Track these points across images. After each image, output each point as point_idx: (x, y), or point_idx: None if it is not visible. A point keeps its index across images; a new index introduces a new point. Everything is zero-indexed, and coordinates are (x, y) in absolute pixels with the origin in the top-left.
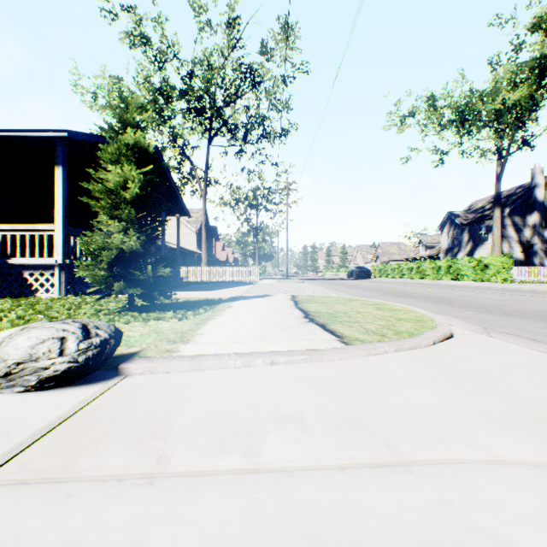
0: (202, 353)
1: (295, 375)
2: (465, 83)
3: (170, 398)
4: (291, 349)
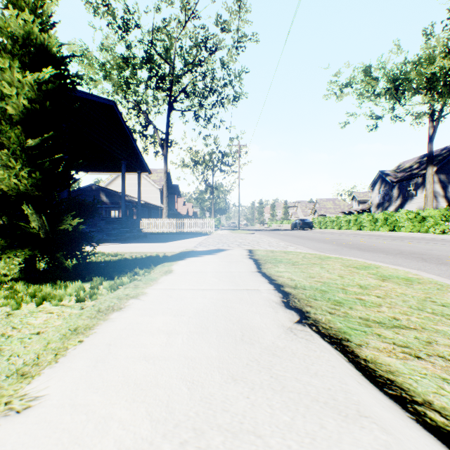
0: None
1: None
2: (400, 53)
3: None
4: None
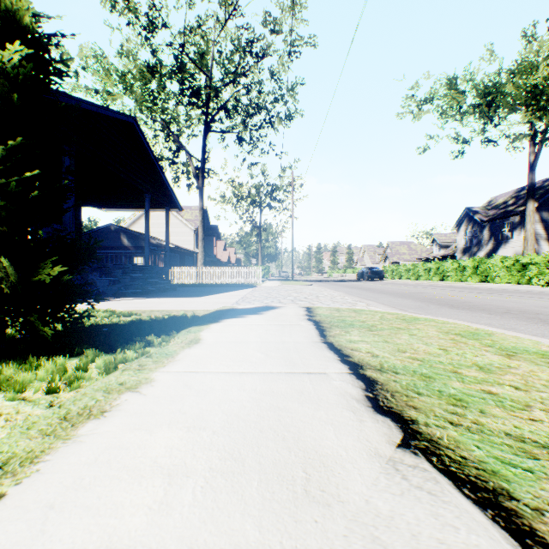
0: None
1: None
2: (493, 60)
3: None
4: None
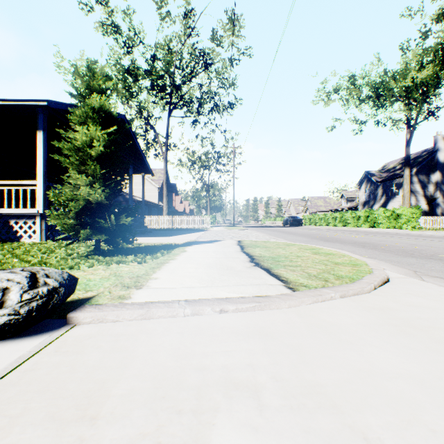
0: (153, 300)
1: (244, 326)
2: (380, 65)
3: (112, 356)
4: (239, 295)
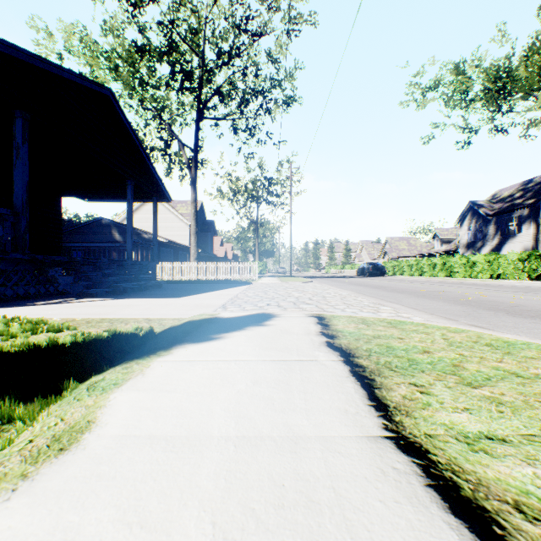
0: None
1: None
2: (505, 42)
3: None
4: None
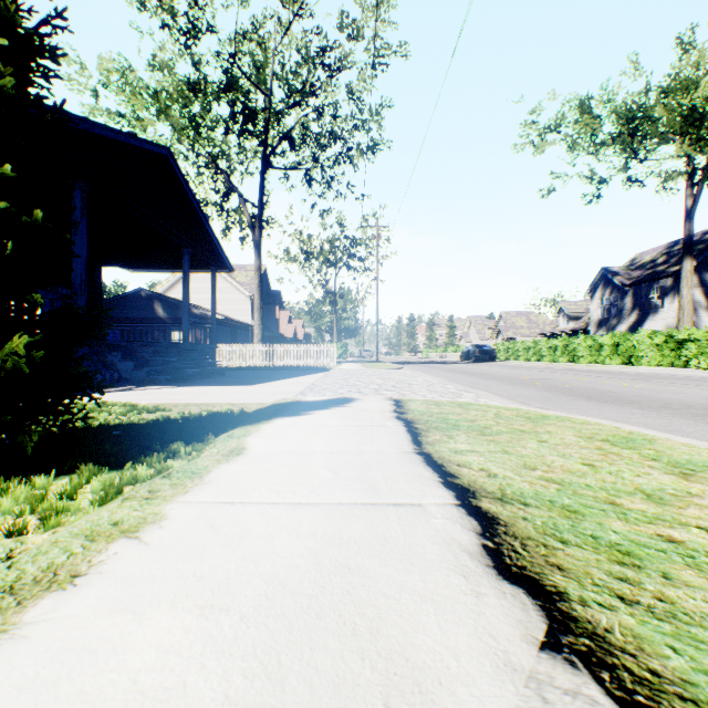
0: None
1: None
2: (638, 75)
3: None
4: None
